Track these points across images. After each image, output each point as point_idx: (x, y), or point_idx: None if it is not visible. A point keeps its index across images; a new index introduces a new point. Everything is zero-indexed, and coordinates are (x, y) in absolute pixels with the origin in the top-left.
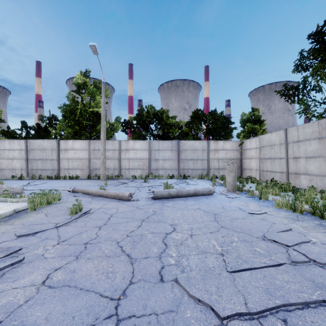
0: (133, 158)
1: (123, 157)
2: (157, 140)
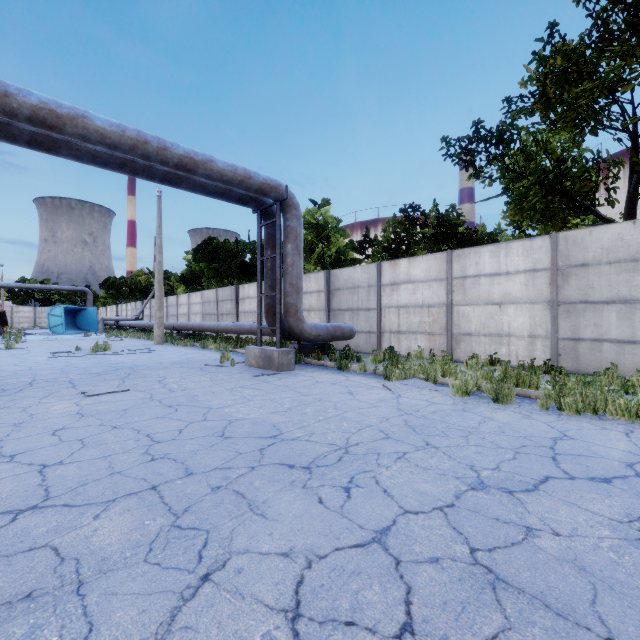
0: (22, 317)
1: (14, 316)
2: (41, 307)
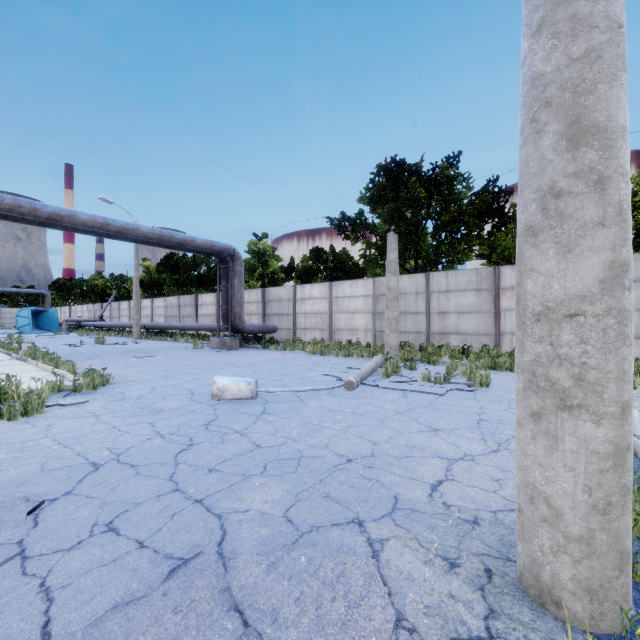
0: None
1: None
2: None
